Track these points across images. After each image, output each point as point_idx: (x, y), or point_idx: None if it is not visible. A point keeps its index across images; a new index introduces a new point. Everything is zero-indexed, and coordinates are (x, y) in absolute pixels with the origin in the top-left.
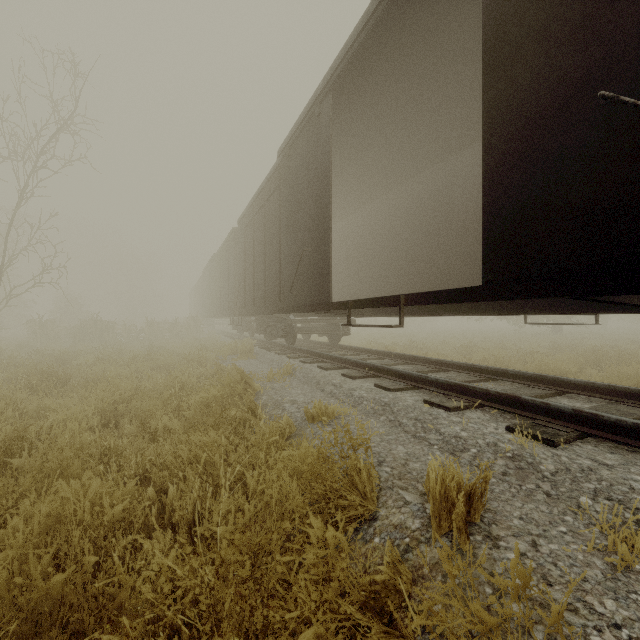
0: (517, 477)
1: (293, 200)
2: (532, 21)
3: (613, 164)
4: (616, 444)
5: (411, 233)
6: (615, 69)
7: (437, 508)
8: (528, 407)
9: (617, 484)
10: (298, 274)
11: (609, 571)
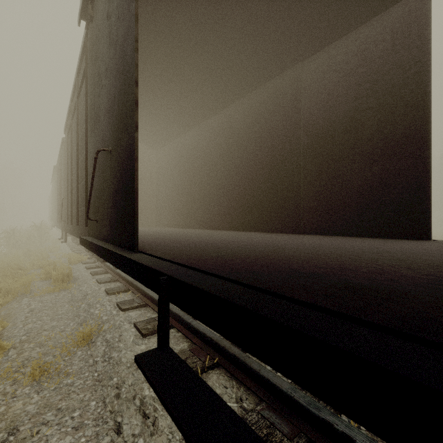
0: None
1: (95, 79)
2: None
3: None
4: None
5: (250, 150)
6: None
7: None
8: None
9: None
10: (99, 190)
11: None
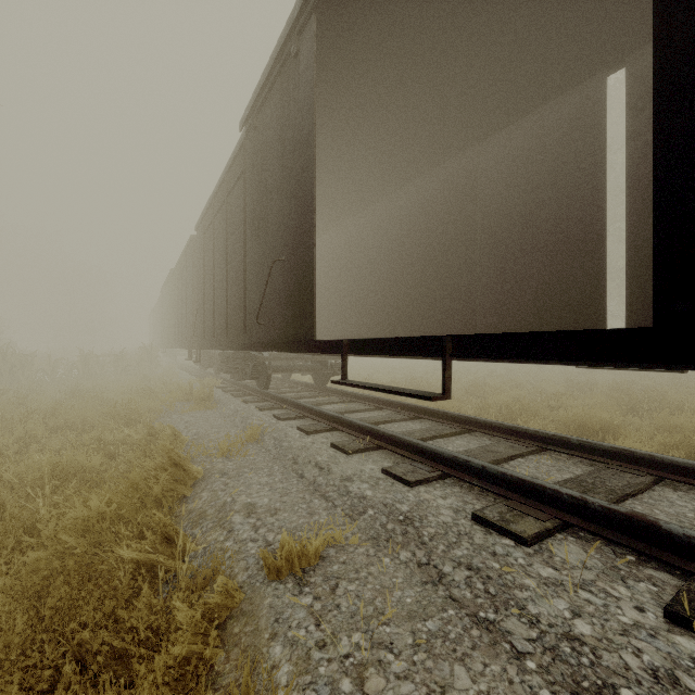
0: None
1: (261, 189)
2: None
3: None
4: None
5: (420, 246)
6: None
7: None
8: (675, 545)
9: None
10: (268, 295)
11: None
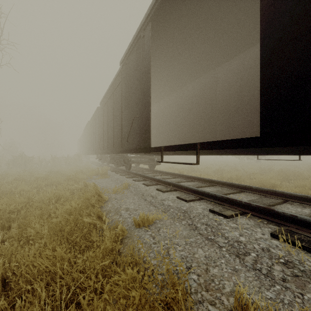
0: (296, 285)
1: (128, 88)
2: None
3: None
4: None
5: (193, 110)
6: None
7: None
8: (280, 216)
9: None
10: (131, 131)
11: None
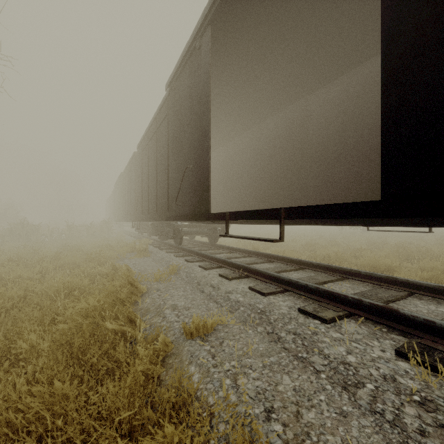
0: (443, 442)
1: (178, 125)
2: None
3: None
4: None
5: (273, 157)
6: None
7: None
8: (407, 322)
9: None
10: (182, 188)
11: None
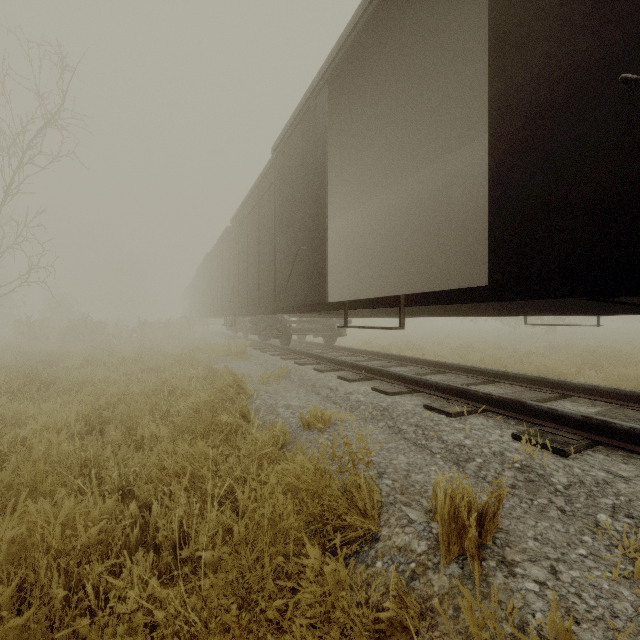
0: (527, 490)
1: (288, 197)
2: (543, 2)
3: (635, 154)
4: (629, 453)
5: (408, 232)
6: (637, 50)
7: (446, 530)
8: (534, 413)
9: (637, 499)
10: (293, 273)
11: (639, 604)
